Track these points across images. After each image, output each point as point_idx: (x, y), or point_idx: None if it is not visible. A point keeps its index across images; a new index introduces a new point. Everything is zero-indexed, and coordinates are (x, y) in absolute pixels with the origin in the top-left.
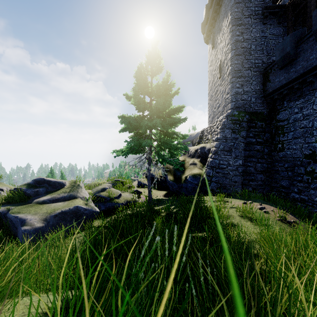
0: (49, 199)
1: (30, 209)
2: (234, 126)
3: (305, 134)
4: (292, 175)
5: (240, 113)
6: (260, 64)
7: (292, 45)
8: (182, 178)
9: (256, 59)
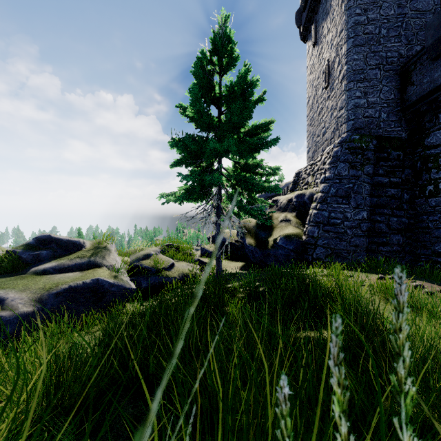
0: (53, 268)
1: (19, 282)
2: (353, 157)
3: None
4: None
5: (364, 137)
6: (395, 59)
7: None
8: (268, 241)
9: (388, 50)
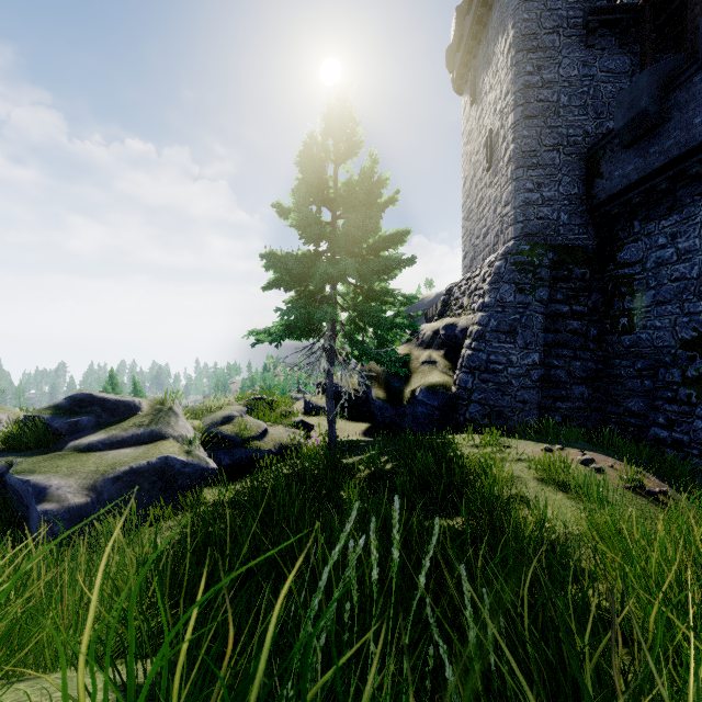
0: (102, 442)
1: (60, 463)
2: (520, 276)
3: (683, 294)
4: (653, 387)
5: (536, 248)
6: (579, 138)
7: (653, 94)
8: (403, 394)
9: (570, 126)
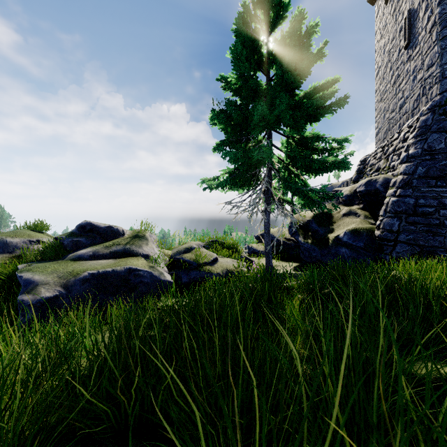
0: (88, 254)
1: (51, 266)
2: None
3: None
4: None
5: None
6: None
7: None
8: (328, 238)
9: None
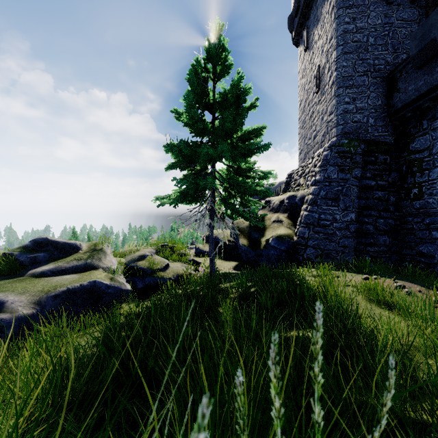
0: (51, 270)
1: (18, 285)
2: (342, 160)
3: None
4: None
5: (352, 141)
6: (382, 66)
7: None
8: (260, 242)
9: (376, 58)
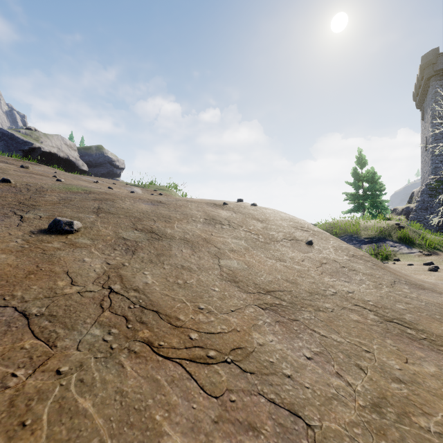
0: None
1: None
2: (430, 192)
3: None
4: None
5: (437, 183)
6: None
7: None
8: None
9: None
